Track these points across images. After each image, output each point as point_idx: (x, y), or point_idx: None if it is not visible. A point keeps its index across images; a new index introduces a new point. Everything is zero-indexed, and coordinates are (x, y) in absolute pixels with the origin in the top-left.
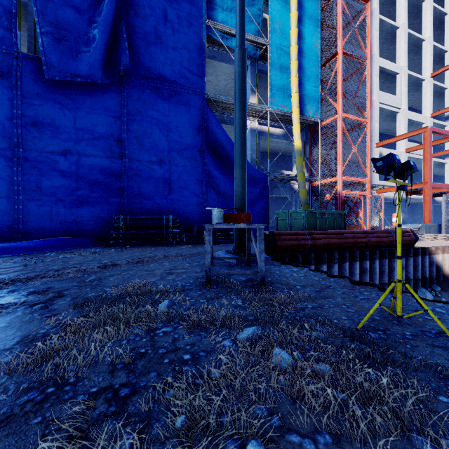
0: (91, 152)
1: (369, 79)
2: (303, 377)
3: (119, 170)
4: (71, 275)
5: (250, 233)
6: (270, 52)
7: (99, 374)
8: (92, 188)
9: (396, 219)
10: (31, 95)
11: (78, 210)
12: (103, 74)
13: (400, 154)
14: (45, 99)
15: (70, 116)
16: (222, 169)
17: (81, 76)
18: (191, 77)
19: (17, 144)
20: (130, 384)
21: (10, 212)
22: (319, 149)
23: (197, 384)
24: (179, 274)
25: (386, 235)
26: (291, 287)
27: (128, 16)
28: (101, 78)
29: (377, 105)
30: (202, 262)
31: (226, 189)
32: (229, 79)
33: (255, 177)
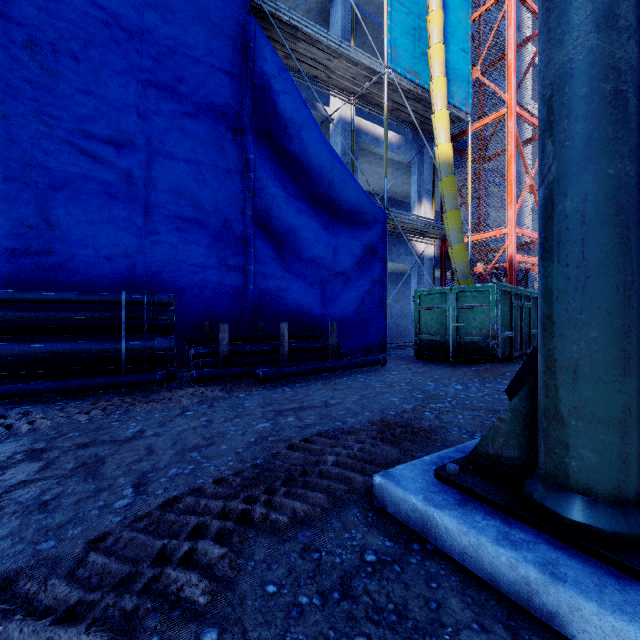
0: None
1: None
2: None
3: None
4: None
5: None
6: None
7: None
8: None
9: None
10: None
11: None
12: None
13: None
14: None
15: None
16: (290, 184)
17: None
18: None
19: None
20: None
21: None
22: (469, 175)
23: None
24: None
25: None
26: None
27: None
28: None
29: None
30: None
31: (300, 233)
32: None
33: (363, 213)
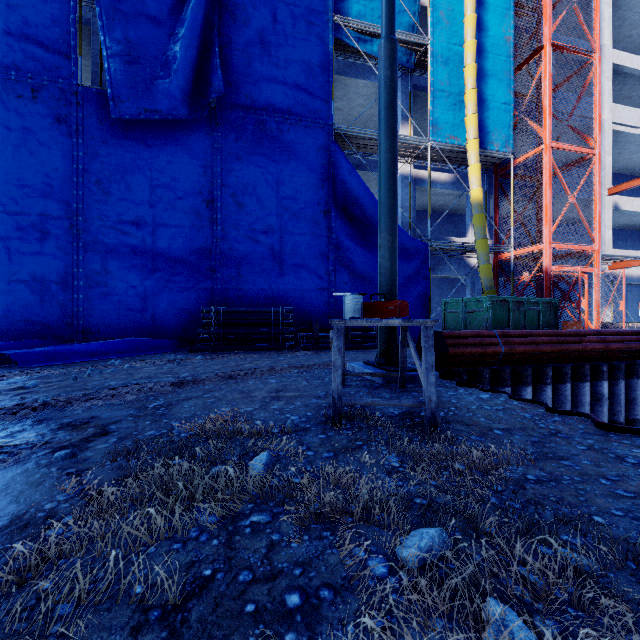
0: (172, 218)
1: (598, 84)
2: None
3: (210, 242)
4: (129, 397)
5: (405, 335)
6: (432, 56)
7: (109, 637)
8: (174, 269)
9: None
10: (94, 142)
11: (154, 299)
12: (188, 106)
13: None
14: (112, 147)
15: (144, 169)
16: (357, 237)
17: (159, 111)
18: (311, 102)
19: (77, 211)
20: None
21: (68, 304)
22: (511, 202)
23: None
24: (291, 400)
25: (639, 338)
26: (484, 433)
27: (221, 22)
28: (185, 112)
29: (609, 127)
30: (327, 378)
31: (363, 266)
32: (368, 104)
33: (408, 248)
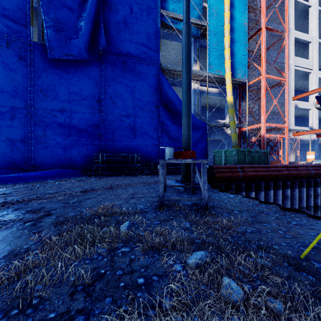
0: (79, 109)
1: (287, 47)
2: (258, 318)
3: (99, 121)
4: (60, 197)
5: (194, 167)
6: (208, 31)
7: (60, 297)
8: (80, 134)
9: (309, 156)
10: (39, 70)
11: (70, 150)
12: (87, 53)
13: (312, 105)
14: (48, 73)
15: (65, 84)
16: (172, 119)
17: (72, 55)
18: (149, 52)
19: (30, 105)
20: (86, 311)
21: (25, 152)
22: (247, 103)
23: (149, 315)
24: (139, 198)
25: (304, 168)
26: (230, 212)
27: (104, 11)
28: (86, 56)
29: (293, 68)
30: (157, 188)
31: (175, 134)
32: (178, 53)
33: (197, 125)
